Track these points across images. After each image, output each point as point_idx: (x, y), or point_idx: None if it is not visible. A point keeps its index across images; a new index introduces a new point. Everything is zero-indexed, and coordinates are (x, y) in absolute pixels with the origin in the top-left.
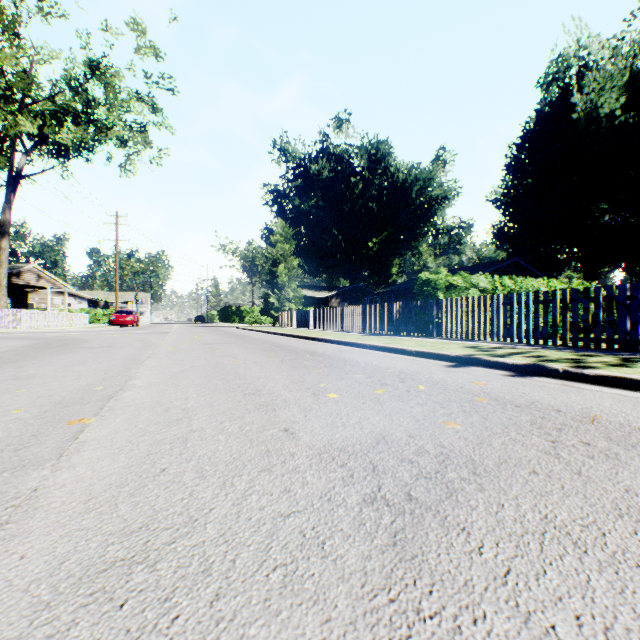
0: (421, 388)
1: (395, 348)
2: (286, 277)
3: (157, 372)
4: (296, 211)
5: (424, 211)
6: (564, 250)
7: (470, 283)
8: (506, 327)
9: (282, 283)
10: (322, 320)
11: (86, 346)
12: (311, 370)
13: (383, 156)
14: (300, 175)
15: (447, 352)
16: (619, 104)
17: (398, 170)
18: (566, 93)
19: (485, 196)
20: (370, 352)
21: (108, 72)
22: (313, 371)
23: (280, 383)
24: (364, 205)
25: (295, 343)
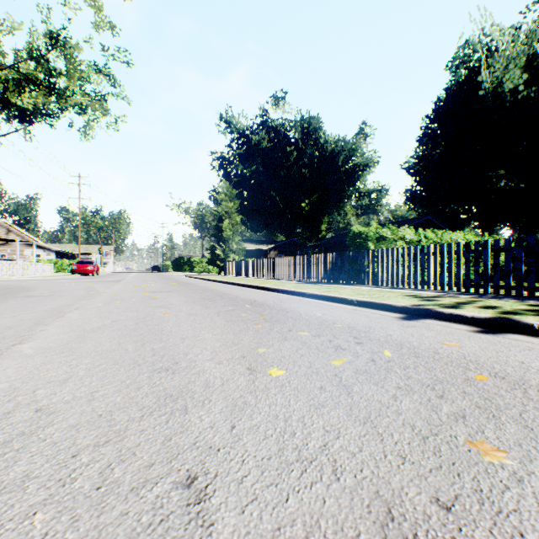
0: (388, 355)
1: (335, 297)
2: (230, 231)
3: (66, 330)
4: (239, 175)
5: (349, 177)
6: (466, 210)
7: (397, 235)
8: (436, 276)
9: (227, 237)
10: (262, 269)
11: (25, 295)
12: (249, 325)
13: (314, 129)
14: (243, 144)
15: (391, 302)
16: (522, 80)
17: (327, 141)
18: (472, 74)
19: (400, 165)
20: (310, 301)
21: (67, 43)
22: (251, 327)
23: (208, 347)
24: (298, 171)
25: (236, 291)
